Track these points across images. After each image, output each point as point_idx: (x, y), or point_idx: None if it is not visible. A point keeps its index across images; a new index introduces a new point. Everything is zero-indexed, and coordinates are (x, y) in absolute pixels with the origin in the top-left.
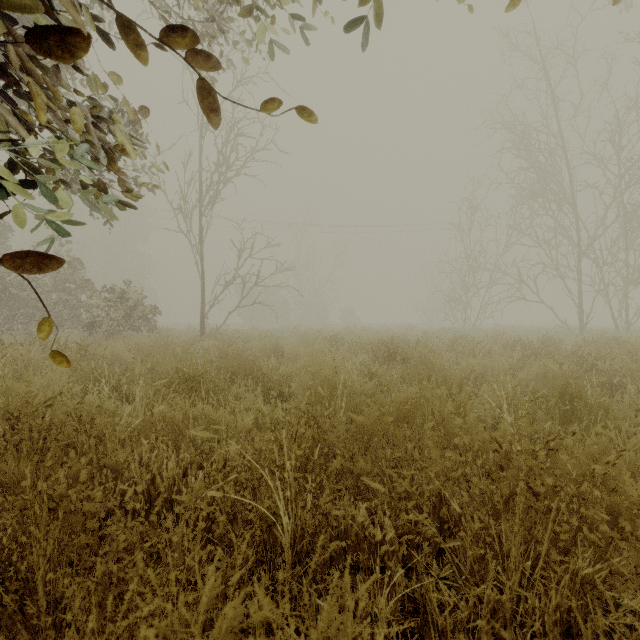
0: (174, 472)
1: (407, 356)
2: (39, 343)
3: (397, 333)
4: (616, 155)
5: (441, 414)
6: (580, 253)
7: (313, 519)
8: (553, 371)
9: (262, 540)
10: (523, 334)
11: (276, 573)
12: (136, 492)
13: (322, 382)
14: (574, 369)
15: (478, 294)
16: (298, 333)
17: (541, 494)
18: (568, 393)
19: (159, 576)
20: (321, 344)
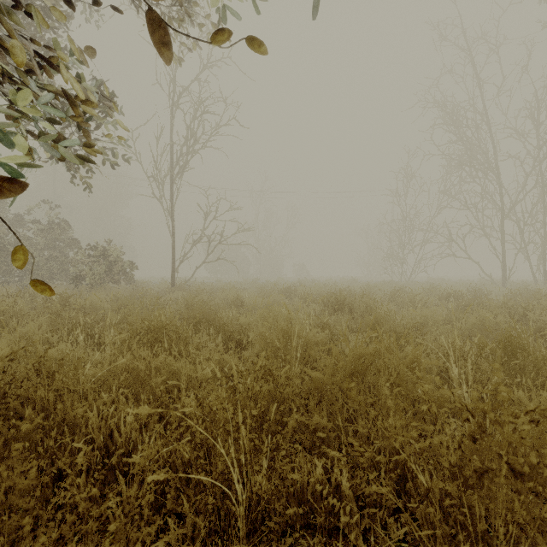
0: (132, 426)
1: (354, 307)
2: (28, 294)
3: (343, 285)
4: (535, 129)
5: (396, 369)
6: (503, 215)
7: (269, 484)
8: (489, 321)
9: (215, 508)
10: (453, 286)
11: (230, 544)
12: (93, 447)
13: (278, 333)
14: (509, 320)
15: (413, 251)
16: (256, 285)
17: (525, 474)
18: (512, 345)
19: (113, 536)
20: (277, 295)
